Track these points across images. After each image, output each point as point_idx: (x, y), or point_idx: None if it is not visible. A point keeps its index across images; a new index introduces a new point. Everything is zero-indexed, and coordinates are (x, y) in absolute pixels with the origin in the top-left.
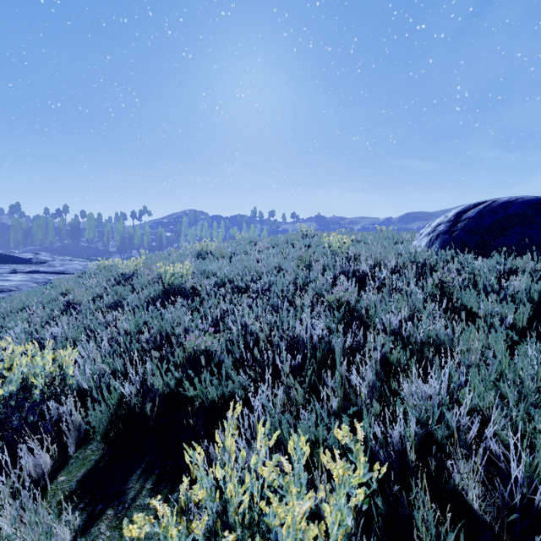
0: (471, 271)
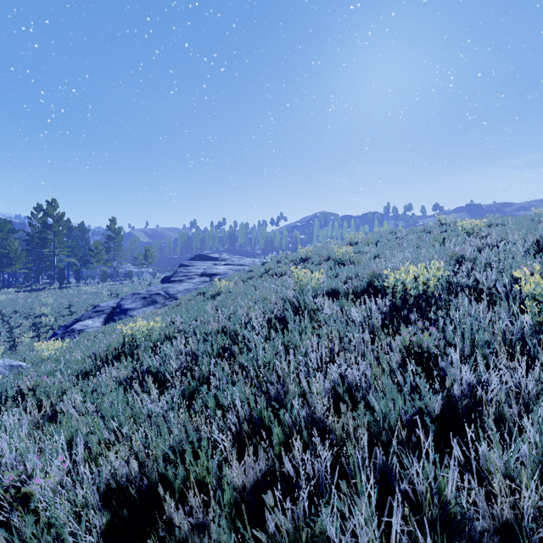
0: None
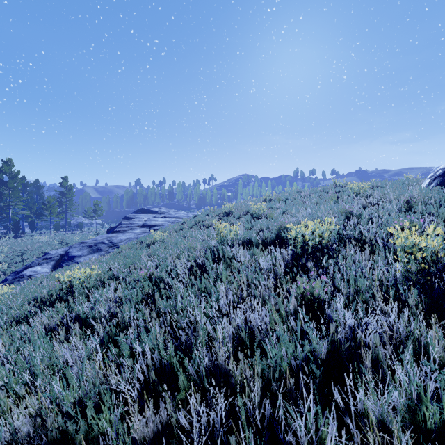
0: (441, 197)
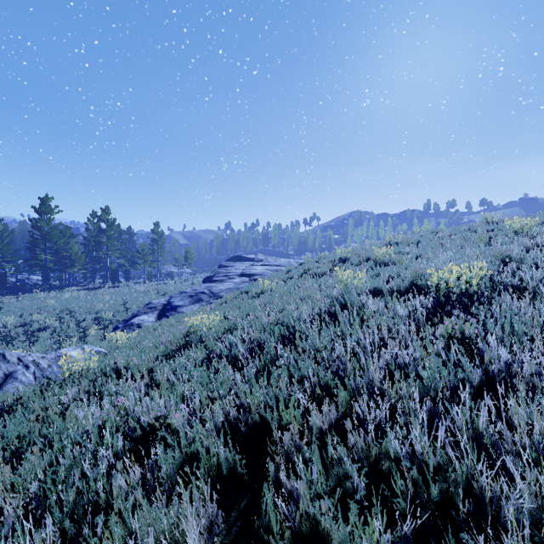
0: None
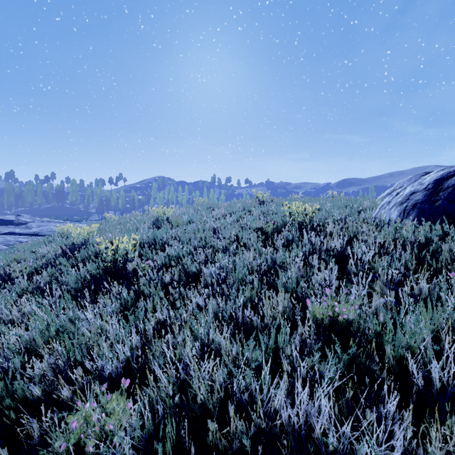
0: None
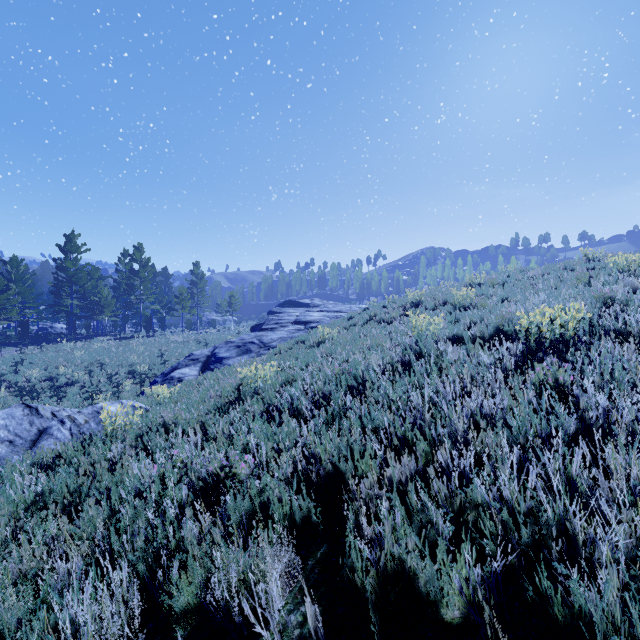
0: None
